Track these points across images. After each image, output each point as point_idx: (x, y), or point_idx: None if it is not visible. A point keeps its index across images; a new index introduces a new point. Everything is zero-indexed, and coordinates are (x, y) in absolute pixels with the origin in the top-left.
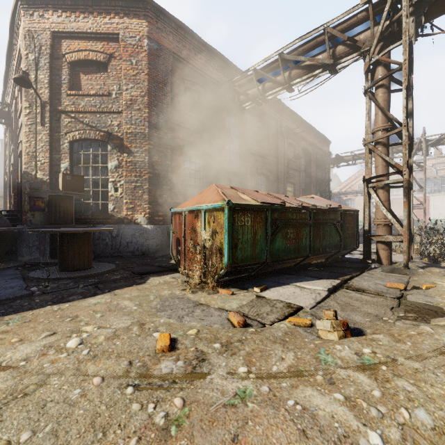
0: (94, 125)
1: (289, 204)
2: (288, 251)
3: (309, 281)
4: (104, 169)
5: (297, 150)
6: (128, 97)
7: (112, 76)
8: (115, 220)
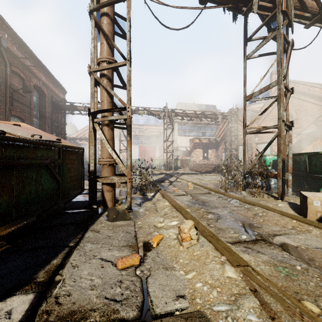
0: None
1: None
2: None
3: None
4: None
5: (27, 84)
6: None
7: None
8: None
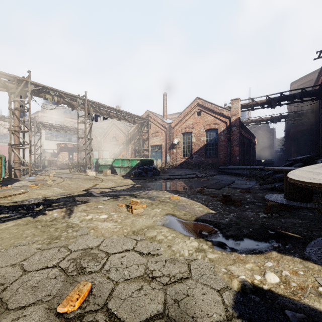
0: None
1: None
2: None
3: (17, 182)
4: None
5: None
6: None
7: None
8: None
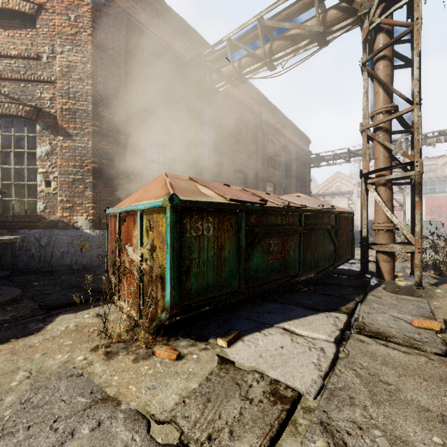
0: (16, 97)
1: (272, 203)
2: (270, 271)
3: (302, 319)
4: (32, 156)
5: (277, 147)
6: (65, 62)
7: (42, 34)
8: (46, 224)
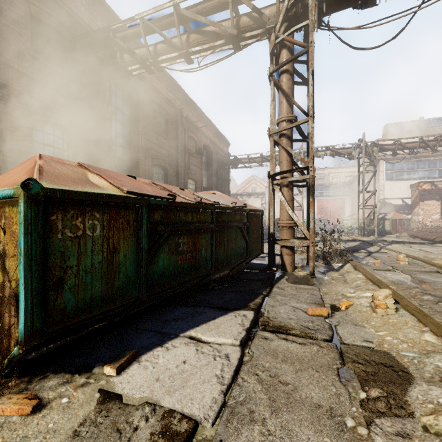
0: None
1: (183, 198)
2: (179, 272)
3: (211, 323)
4: None
5: (198, 146)
6: None
7: None
8: None
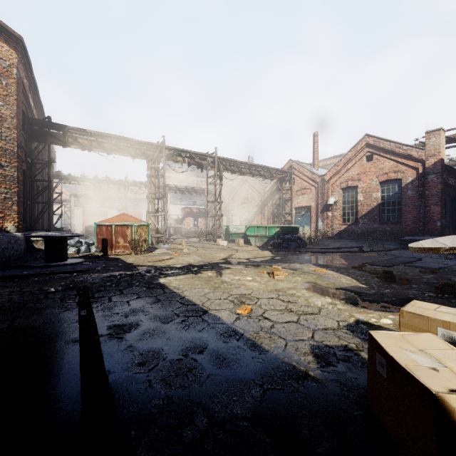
0: None
1: None
2: None
3: (157, 249)
4: None
5: None
6: None
7: None
8: None
